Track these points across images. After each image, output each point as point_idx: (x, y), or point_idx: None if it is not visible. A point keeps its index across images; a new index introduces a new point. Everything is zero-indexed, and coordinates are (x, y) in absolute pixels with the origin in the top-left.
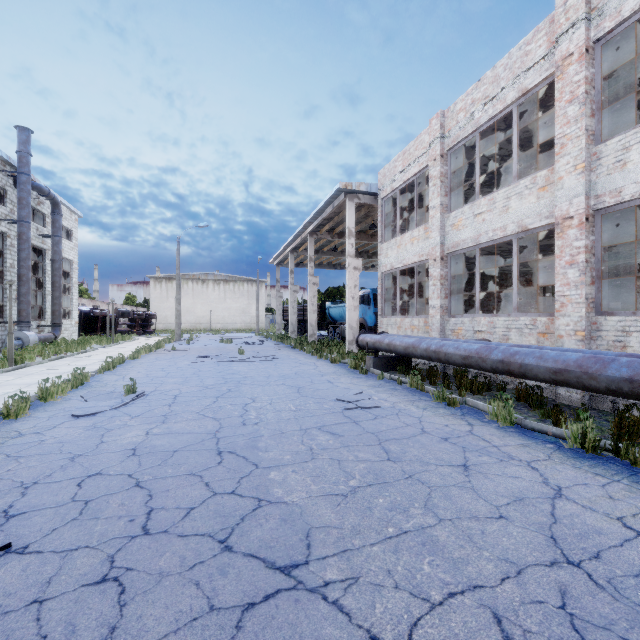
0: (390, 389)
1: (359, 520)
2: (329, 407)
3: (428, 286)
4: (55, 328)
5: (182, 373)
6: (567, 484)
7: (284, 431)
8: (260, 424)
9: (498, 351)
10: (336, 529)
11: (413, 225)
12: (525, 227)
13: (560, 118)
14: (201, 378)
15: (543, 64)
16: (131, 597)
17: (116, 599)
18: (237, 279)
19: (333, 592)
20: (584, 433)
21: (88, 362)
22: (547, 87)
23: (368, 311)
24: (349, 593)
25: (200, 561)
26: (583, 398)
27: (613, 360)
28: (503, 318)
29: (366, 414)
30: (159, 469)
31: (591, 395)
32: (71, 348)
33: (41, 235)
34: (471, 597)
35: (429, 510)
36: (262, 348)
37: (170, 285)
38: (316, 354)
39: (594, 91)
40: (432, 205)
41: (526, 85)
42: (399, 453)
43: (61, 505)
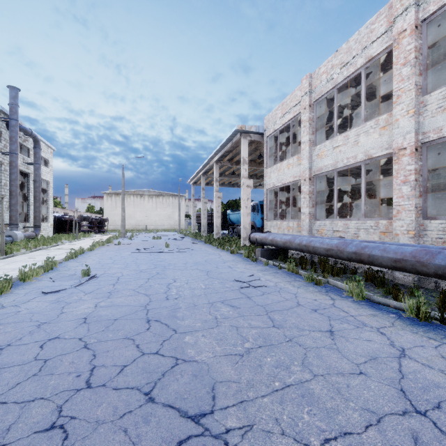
0: (273, 272)
1: (252, 376)
2: (229, 286)
3: (299, 199)
4: (36, 228)
5: (124, 261)
6: (408, 346)
7: (196, 304)
8: (179, 299)
9: (352, 245)
10: (235, 383)
11: (289, 155)
12: (370, 156)
13: (396, 77)
14: (138, 264)
15: (384, 38)
16: (72, 443)
17: (60, 444)
18: (165, 194)
19: (233, 438)
20: (418, 306)
21: (58, 253)
22: (386, 55)
23: (257, 216)
24: (245, 439)
25: (129, 411)
26: (413, 279)
27: (439, 252)
28: (354, 221)
29: (256, 291)
30: (102, 334)
31: (419, 277)
32: (47, 243)
33: (26, 163)
34: (343, 443)
35: (306, 367)
36: (182, 243)
37: (118, 198)
38: (220, 247)
39: (421, 57)
40: (303, 141)
41: (371, 53)
42: (281, 321)
43: (26, 363)
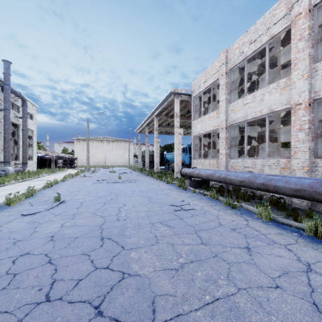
0: (199, 198)
1: (186, 289)
2: (166, 209)
3: (217, 143)
4: (24, 165)
5: (87, 189)
6: (312, 261)
7: (140, 224)
8: (127, 220)
9: (260, 178)
10: (172, 297)
11: (210, 111)
12: (273, 110)
13: (294, 49)
14: (97, 192)
15: (283, 20)
16: None
17: None
18: (118, 140)
19: None
20: (316, 227)
21: (38, 183)
22: (284, 34)
23: (186, 156)
24: None
25: None
26: (307, 204)
27: None
28: (260, 160)
29: (187, 213)
30: (64, 250)
31: (312, 202)
32: (31, 175)
33: (16, 117)
34: None
35: (230, 281)
36: (131, 175)
37: (84, 143)
38: (159, 179)
39: (313, 33)
40: (221, 99)
41: (273, 32)
42: (208, 239)
43: None
